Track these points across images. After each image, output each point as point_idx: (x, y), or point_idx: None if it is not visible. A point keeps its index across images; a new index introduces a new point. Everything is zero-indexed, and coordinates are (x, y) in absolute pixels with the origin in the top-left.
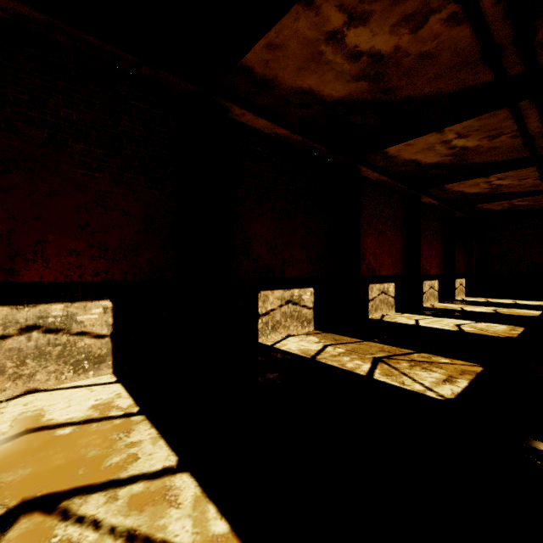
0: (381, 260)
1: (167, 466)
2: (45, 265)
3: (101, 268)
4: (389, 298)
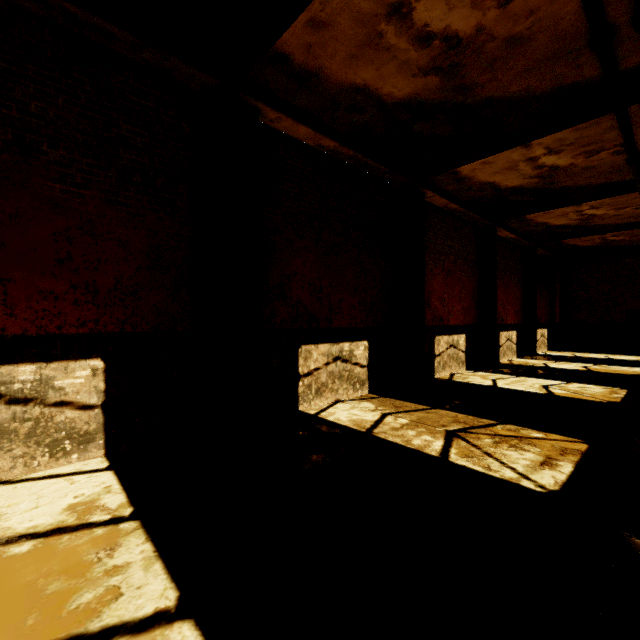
0: (450, 307)
1: (161, 608)
2: (9, 312)
3: (88, 316)
4: (460, 352)
